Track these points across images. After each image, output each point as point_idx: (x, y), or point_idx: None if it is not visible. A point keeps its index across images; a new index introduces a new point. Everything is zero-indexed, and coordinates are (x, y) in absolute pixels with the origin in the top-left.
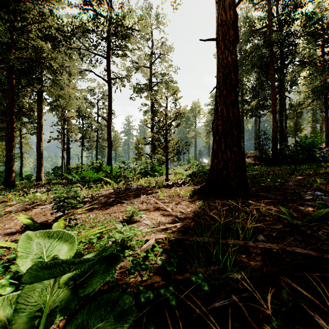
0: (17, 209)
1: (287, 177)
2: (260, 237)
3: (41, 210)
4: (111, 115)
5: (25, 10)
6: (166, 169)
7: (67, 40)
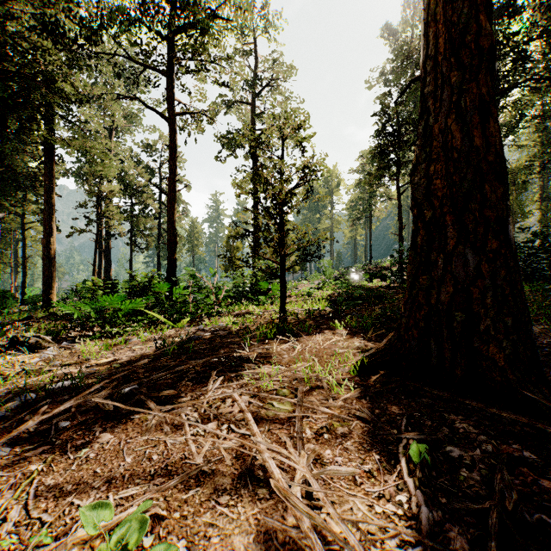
0: None
1: None
2: None
3: None
4: (174, 184)
5: None
6: (281, 293)
7: (87, 36)
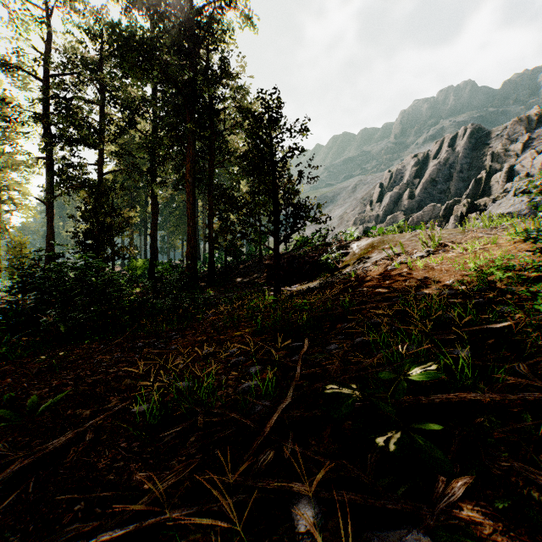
0: None
1: None
2: None
3: None
4: None
5: None
6: None
7: None
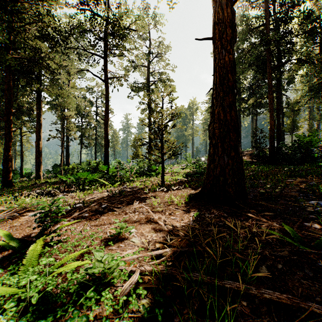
0: (4, 218)
1: (286, 179)
2: (263, 270)
3: (29, 218)
4: (108, 115)
5: (23, 10)
6: (162, 171)
7: (64, 40)
